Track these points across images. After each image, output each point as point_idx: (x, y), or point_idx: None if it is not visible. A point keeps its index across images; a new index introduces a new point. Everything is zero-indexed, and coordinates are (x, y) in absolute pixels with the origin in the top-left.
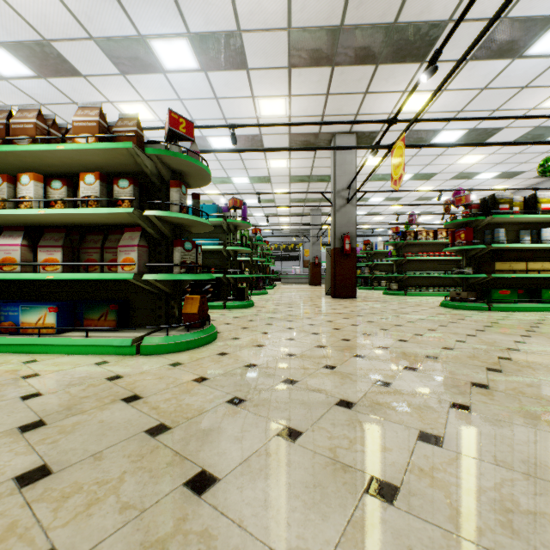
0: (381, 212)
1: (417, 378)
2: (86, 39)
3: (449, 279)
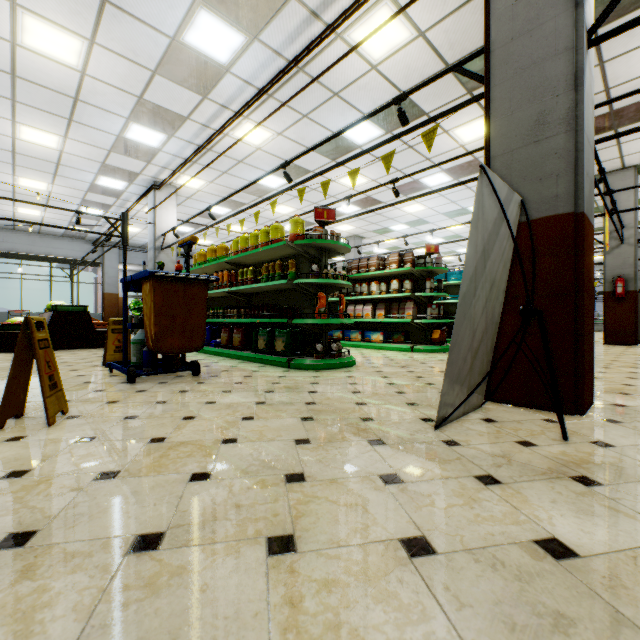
0: None
1: None
2: (387, 190)
3: None
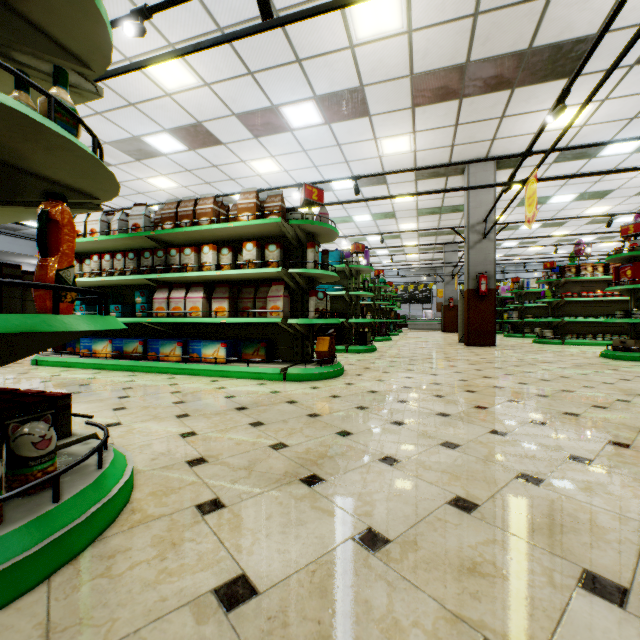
0: (538, 241)
1: (514, 407)
2: (229, 116)
3: None
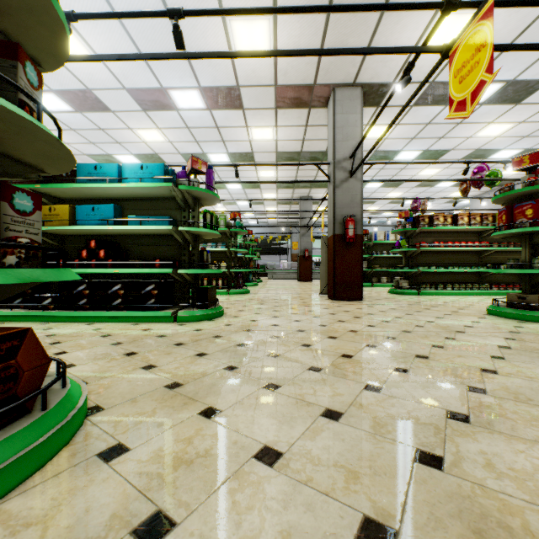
0: (376, 201)
1: None
2: None
3: (470, 275)
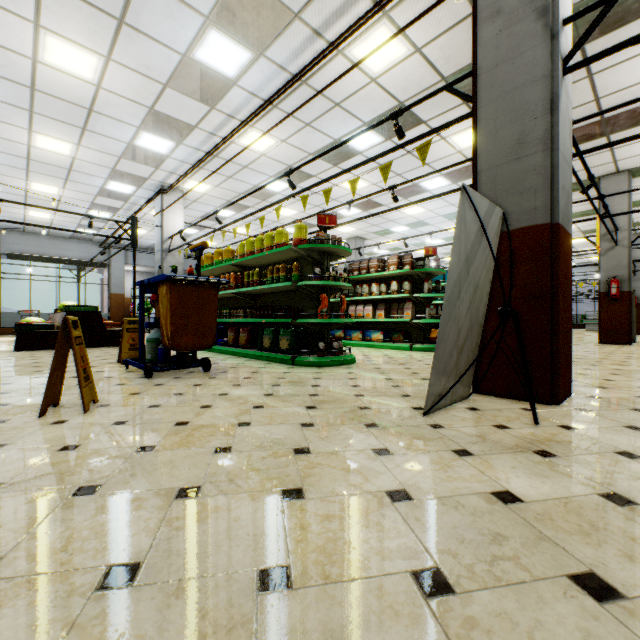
0: None
1: None
2: (387, 193)
3: None
